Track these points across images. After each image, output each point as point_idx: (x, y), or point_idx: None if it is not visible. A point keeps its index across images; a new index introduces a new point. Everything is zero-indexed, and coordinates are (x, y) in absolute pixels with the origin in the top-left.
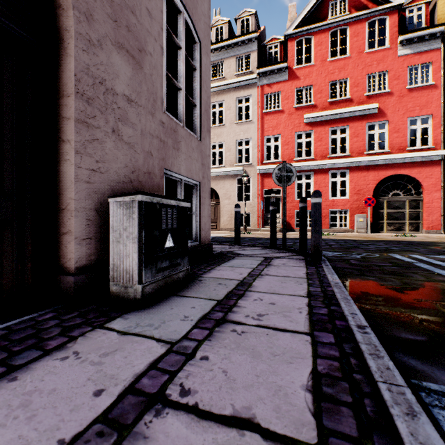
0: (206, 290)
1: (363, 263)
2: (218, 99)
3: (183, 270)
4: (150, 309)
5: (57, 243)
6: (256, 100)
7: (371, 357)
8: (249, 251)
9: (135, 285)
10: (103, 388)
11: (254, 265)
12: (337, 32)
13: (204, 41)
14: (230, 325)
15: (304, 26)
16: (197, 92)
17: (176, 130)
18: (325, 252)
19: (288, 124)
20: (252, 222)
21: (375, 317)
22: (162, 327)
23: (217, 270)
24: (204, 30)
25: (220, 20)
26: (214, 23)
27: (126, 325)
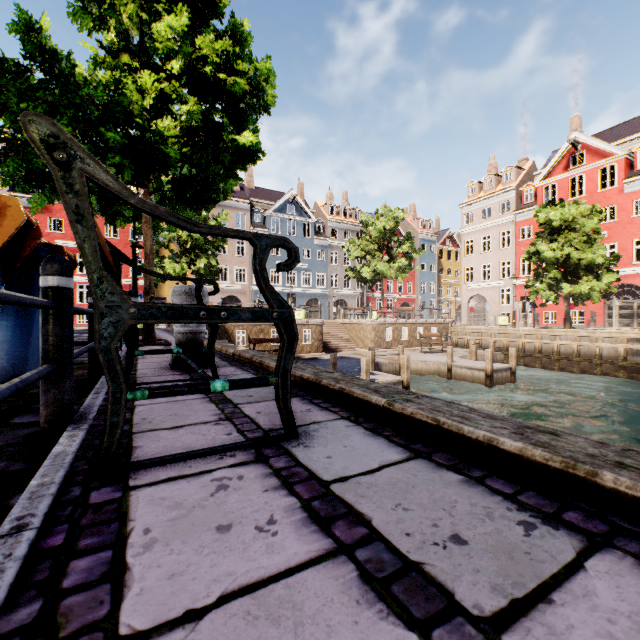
0: None
1: None
2: None
3: None
4: None
5: None
6: None
7: None
8: None
9: None
10: None
11: None
12: None
13: None
14: None
15: None
16: None
17: None
18: None
19: None
20: None
21: None
22: None
23: None
24: None
25: None
26: None
27: None
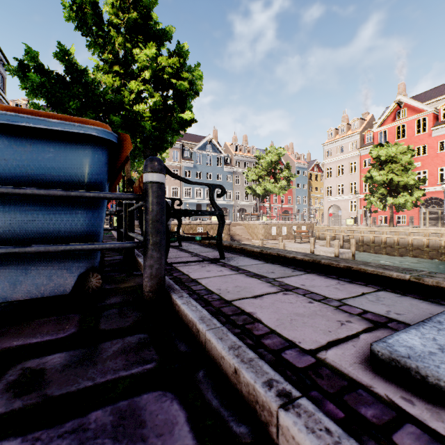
0: None
1: None
2: None
3: None
4: None
5: None
6: None
7: None
8: None
9: None
10: None
11: None
12: None
13: None
14: None
15: None
16: None
17: None
18: None
19: None
20: None
21: None
22: None
23: None
24: None
25: None
26: None
27: None
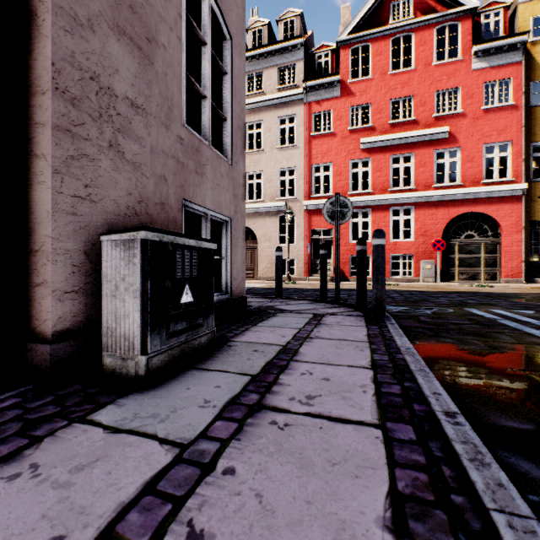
0: (237, 361)
1: (436, 321)
2: (256, 119)
3: (207, 333)
4: (157, 389)
5: (28, 297)
6: (302, 120)
7: (473, 465)
8: (294, 306)
9: (136, 356)
10: (63, 533)
11: (300, 324)
12: (400, 40)
13: (236, 38)
14: (268, 413)
15: (360, 32)
16: (227, 102)
17: (199, 149)
18: (388, 306)
19: (341, 150)
20: (298, 269)
21: (461, 395)
22: (171, 418)
23: (252, 331)
24: (237, 25)
25: (258, 21)
26: (251, 25)
27: (120, 417)
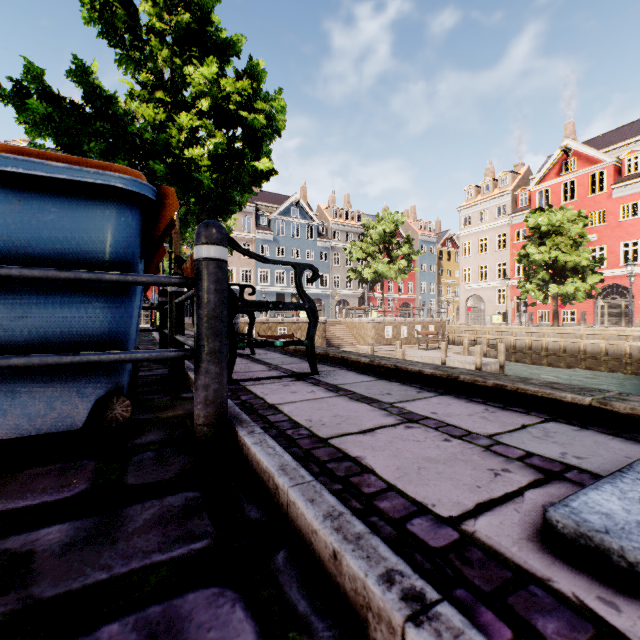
0: None
1: None
2: None
3: None
4: None
5: None
6: None
7: None
8: None
9: None
10: None
11: None
12: None
13: None
14: None
15: None
16: None
17: None
18: None
19: None
20: None
21: None
22: None
23: None
24: None
25: None
26: None
27: None
